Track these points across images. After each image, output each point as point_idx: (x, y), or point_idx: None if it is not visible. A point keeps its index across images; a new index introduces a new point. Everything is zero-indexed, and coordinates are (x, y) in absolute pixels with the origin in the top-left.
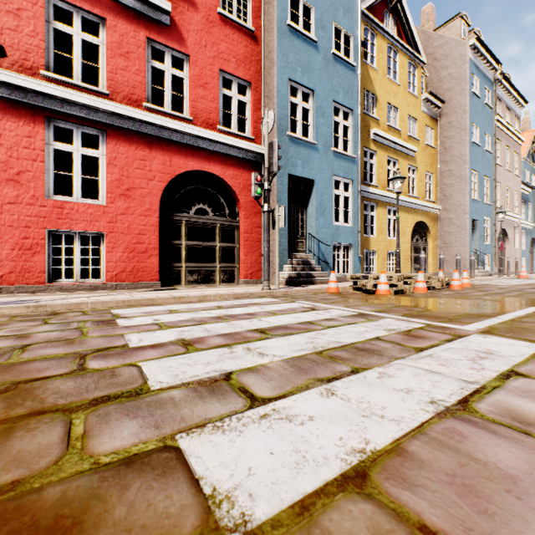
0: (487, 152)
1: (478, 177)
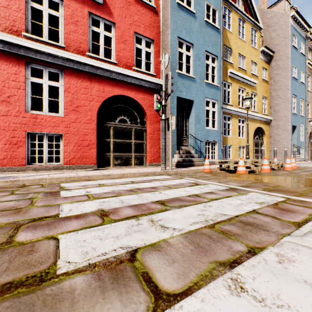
0: (302, 83)
1: (296, 99)
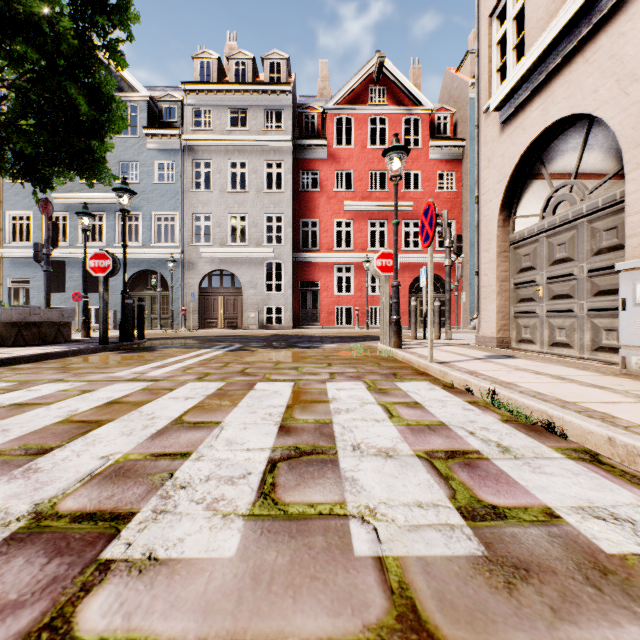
0: None
1: None
